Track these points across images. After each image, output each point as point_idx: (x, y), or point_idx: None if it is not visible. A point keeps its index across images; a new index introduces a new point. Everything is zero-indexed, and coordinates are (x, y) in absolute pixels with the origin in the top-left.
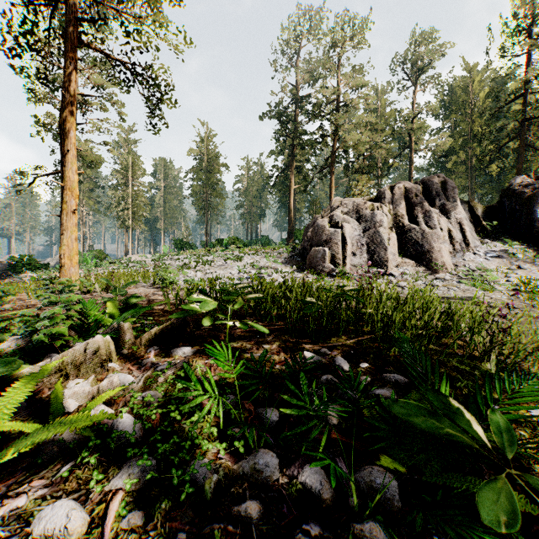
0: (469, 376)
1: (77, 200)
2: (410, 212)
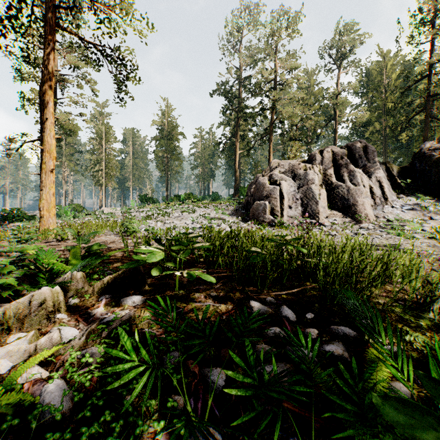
0: (415, 328)
1: (54, 160)
2: (337, 172)
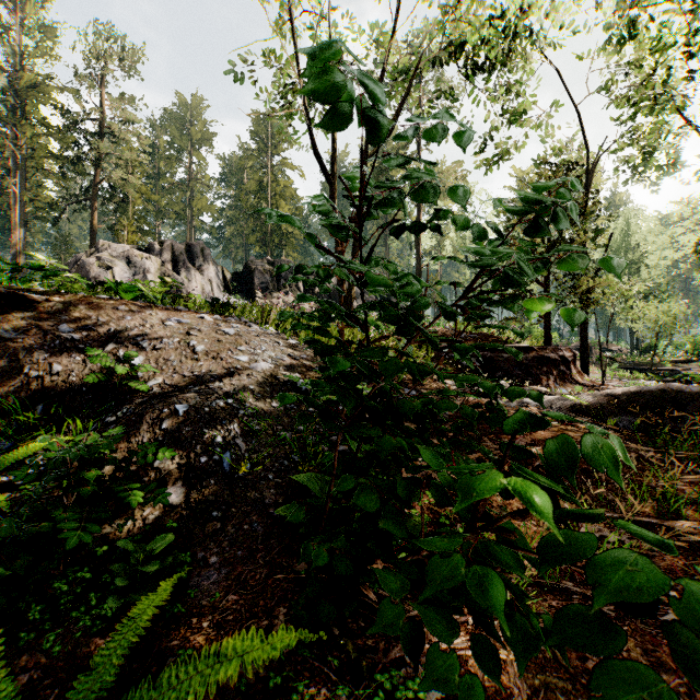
0: None
1: None
2: (176, 266)
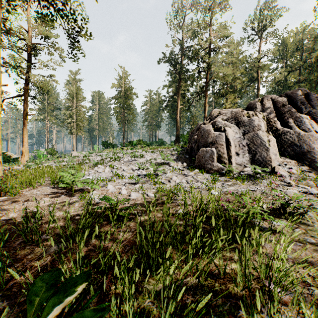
0: None
1: (0, 108)
2: (280, 118)
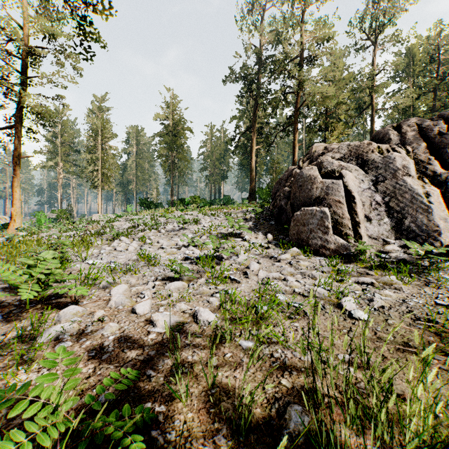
0: None
1: None
2: (436, 156)
